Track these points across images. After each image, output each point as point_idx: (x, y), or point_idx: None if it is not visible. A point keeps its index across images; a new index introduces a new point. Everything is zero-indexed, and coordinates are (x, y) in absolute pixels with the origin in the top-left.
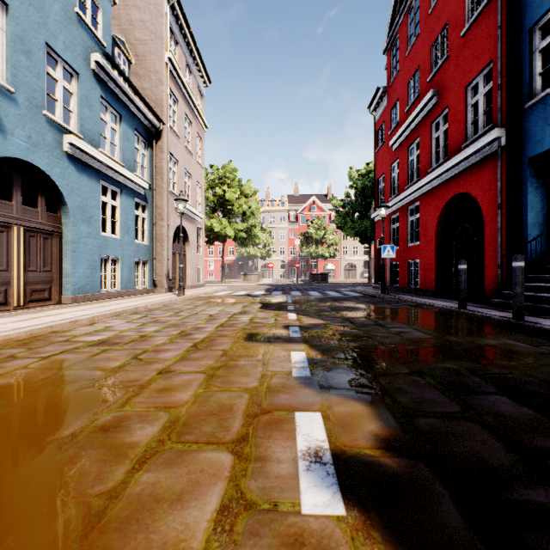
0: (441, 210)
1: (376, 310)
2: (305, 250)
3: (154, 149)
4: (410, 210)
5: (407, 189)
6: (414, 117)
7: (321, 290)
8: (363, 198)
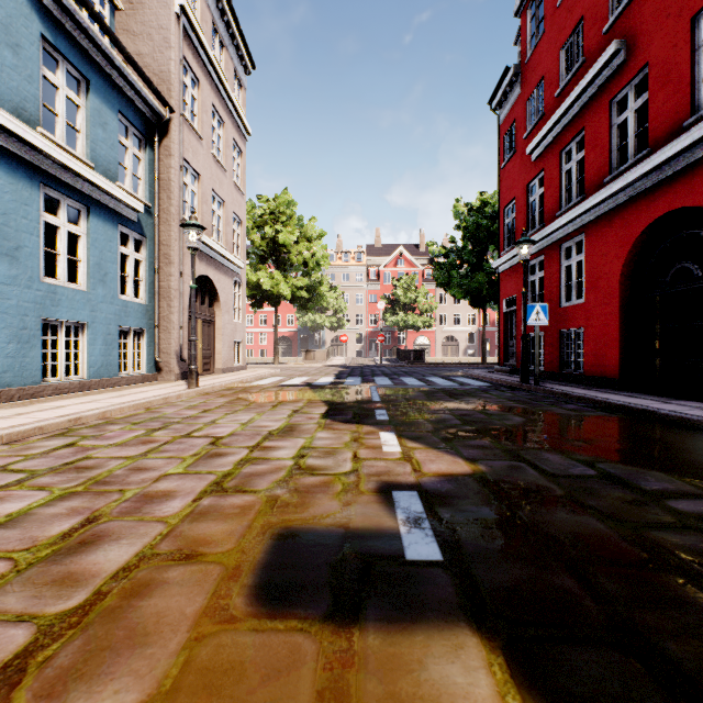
0: (632, 242)
1: (551, 423)
2: (390, 318)
3: (156, 151)
4: (564, 250)
5: (560, 216)
6: (577, 96)
7: (420, 374)
8: (475, 243)
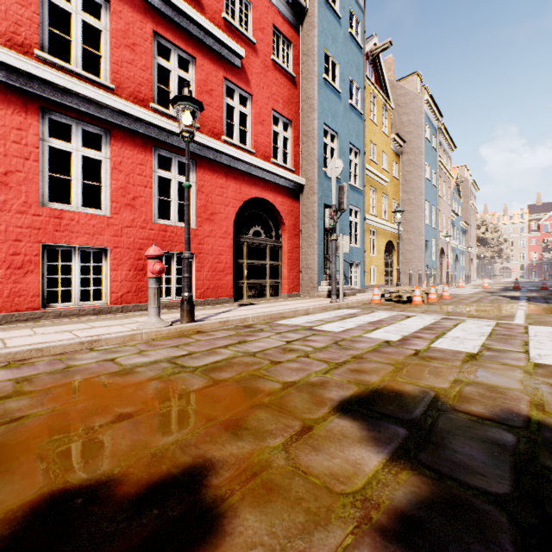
0: None
1: None
2: (546, 256)
3: (465, 235)
4: None
5: None
6: None
7: None
8: None
